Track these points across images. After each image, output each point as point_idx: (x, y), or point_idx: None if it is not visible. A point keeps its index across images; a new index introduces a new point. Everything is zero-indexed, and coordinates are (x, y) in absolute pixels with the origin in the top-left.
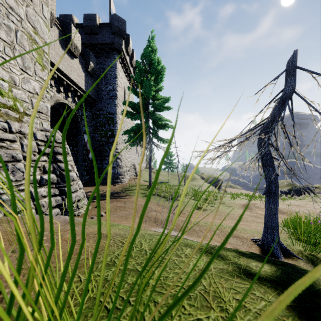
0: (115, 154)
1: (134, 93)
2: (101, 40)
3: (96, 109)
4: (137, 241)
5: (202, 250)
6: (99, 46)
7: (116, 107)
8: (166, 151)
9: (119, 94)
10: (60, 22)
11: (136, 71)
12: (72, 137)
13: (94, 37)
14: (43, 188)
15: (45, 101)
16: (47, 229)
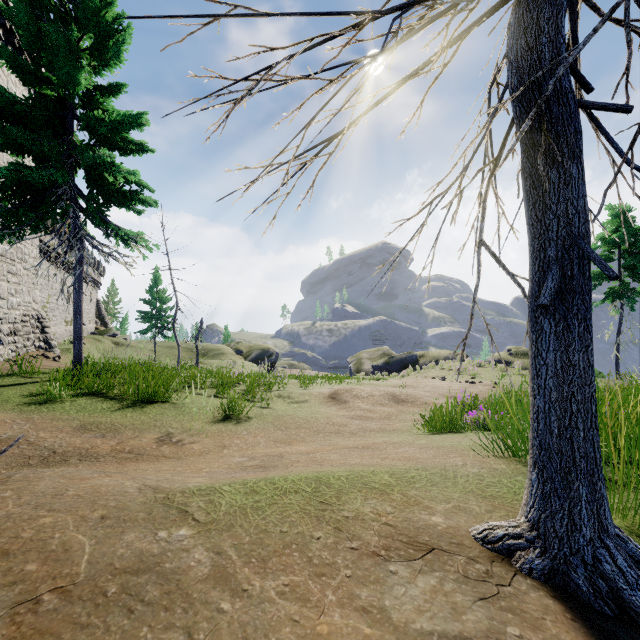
0: None
1: (12, 68)
2: None
3: None
4: None
5: None
6: None
7: None
8: None
9: None
10: None
11: None
12: None
13: None
14: None
15: None
16: None
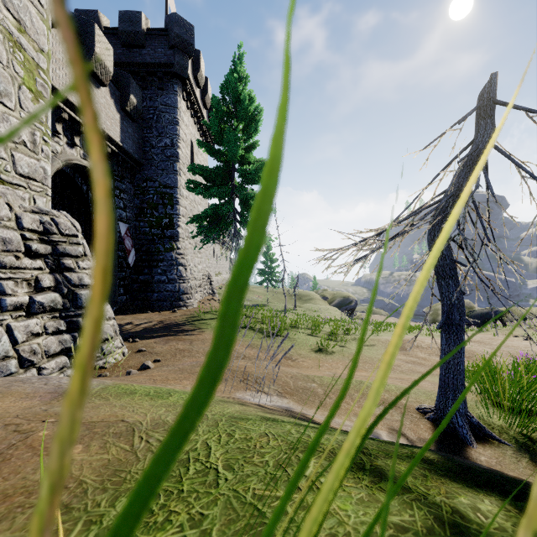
0: (174, 258)
1: (208, 152)
2: (150, 58)
3: (142, 179)
4: (201, 440)
5: None
6: (147, 69)
7: (177, 176)
8: (266, 184)
9: (183, 152)
10: (75, 21)
11: (212, 114)
12: None
13: (138, 53)
14: (36, 319)
15: (41, 157)
16: (4, 416)
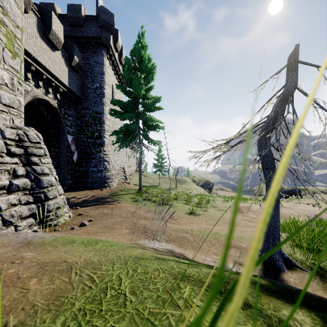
0: (102, 157)
1: (122, 91)
2: (87, 33)
3: (81, 108)
4: (115, 274)
5: (207, 286)
6: (85, 40)
7: (104, 106)
8: None
9: (107, 92)
10: (39, 9)
11: (125, 68)
12: (54, 138)
13: (79, 30)
14: (13, 195)
15: (17, 94)
16: None
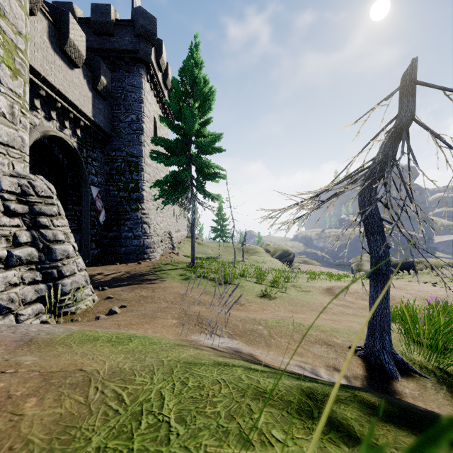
0: (140, 217)
1: (168, 126)
2: (119, 45)
3: (111, 149)
4: (155, 389)
5: (292, 408)
6: (116, 54)
7: (142, 147)
8: None
9: (147, 127)
10: (52, 10)
11: (172, 94)
12: (73, 190)
13: (108, 40)
14: (13, 271)
15: (19, 128)
16: None
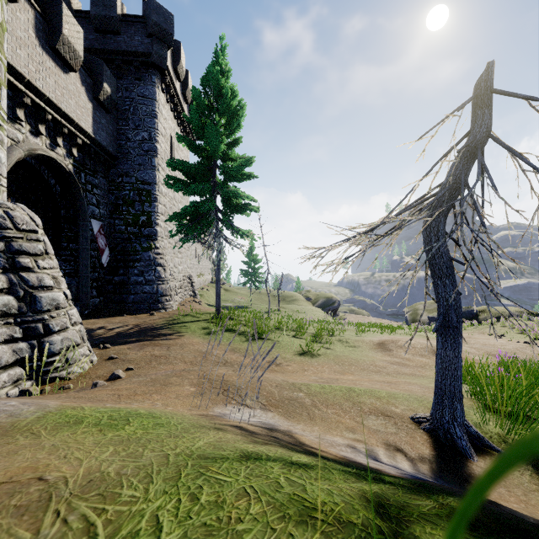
0: (153, 258)
1: (188, 147)
2: (126, 46)
3: (117, 174)
4: (149, 511)
5: (356, 538)
6: (122, 57)
7: (156, 171)
8: None
9: (161, 147)
10: None
11: (192, 107)
12: (68, 224)
13: (112, 40)
14: None
15: None
16: None
